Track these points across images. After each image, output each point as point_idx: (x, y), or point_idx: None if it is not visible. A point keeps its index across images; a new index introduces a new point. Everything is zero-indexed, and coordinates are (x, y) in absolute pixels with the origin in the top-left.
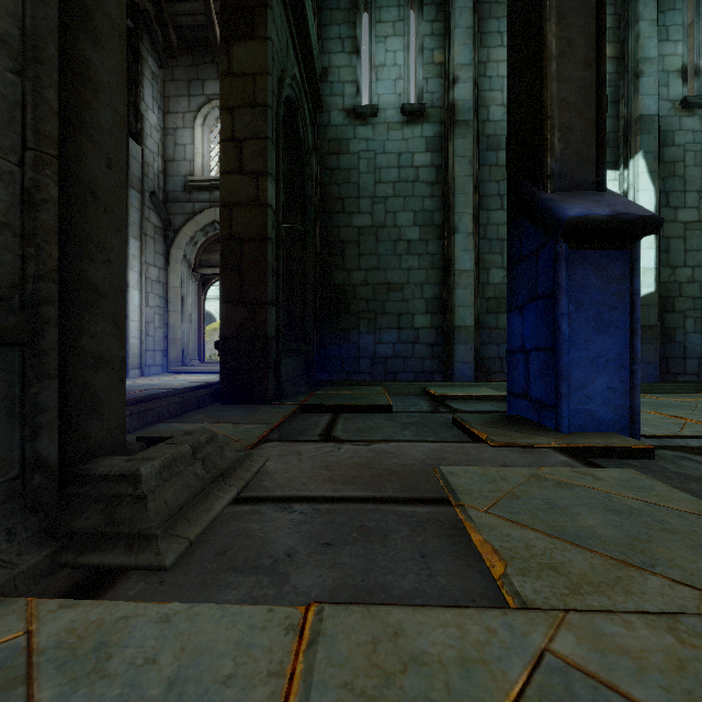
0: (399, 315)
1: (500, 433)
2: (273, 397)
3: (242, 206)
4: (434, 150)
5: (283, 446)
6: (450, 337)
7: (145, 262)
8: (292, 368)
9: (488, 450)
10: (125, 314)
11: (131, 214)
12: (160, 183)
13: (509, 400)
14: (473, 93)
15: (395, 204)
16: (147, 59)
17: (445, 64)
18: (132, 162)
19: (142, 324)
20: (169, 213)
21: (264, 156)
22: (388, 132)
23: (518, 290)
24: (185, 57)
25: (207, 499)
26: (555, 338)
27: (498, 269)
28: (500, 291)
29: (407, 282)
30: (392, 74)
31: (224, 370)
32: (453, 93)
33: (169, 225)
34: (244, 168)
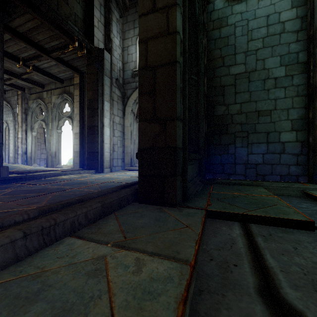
0: (267, 133)
1: None
2: (180, 200)
3: (155, 39)
4: (299, 5)
5: None
6: (316, 148)
7: (113, 114)
8: (191, 171)
9: None
10: None
11: (105, 89)
12: (121, 75)
13: None
14: None
15: (264, 53)
16: (114, 12)
17: None
18: (106, 63)
19: (111, 145)
20: (125, 89)
21: None
22: (258, 2)
23: None
24: (132, 9)
25: None
26: None
27: None
28: None
29: (274, 108)
30: None
31: (141, 175)
32: None
33: (125, 95)
34: (156, 6)
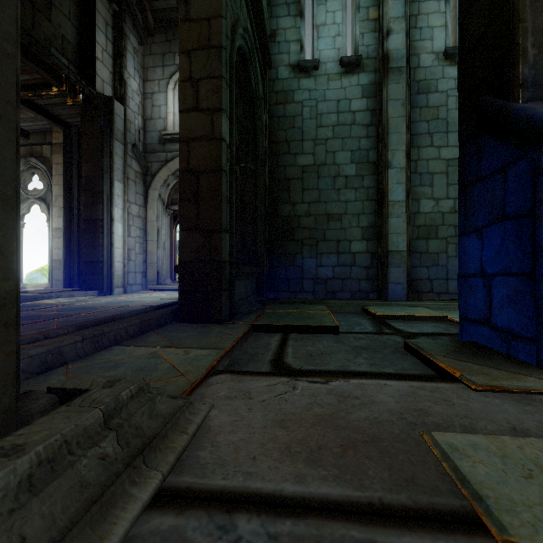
0: (338, 241)
1: (474, 370)
2: (227, 317)
3: (199, 141)
4: (369, 96)
5: (232, 382)
6: (384, 260)
7: (127, 201)
8: (245, 288)
9: (472, 396)
10: (13, 232)
11: (115, 161)
12: (141, 137)
13: (462, 325)
14: (405, 43)
15: (334, 145)
16: (129, 37)
17: (380, 19)
18: (116, 119)
19: (124, 250)
20: (147, 161)
21: (219, 93)
22: (328, 82)
23: (475, 212)
24: (160, 35)
25: (108, 509)
26: (537, 262)
27: (428, 199)
28: (430, 219)
29: (345, 213)
30: (331, 31)
31: (182, 291)
32: (387, 44)
33: (147, 171)
34: (200, 106)
